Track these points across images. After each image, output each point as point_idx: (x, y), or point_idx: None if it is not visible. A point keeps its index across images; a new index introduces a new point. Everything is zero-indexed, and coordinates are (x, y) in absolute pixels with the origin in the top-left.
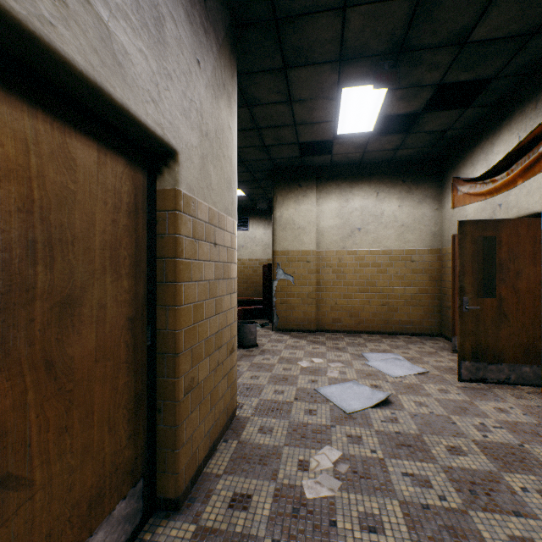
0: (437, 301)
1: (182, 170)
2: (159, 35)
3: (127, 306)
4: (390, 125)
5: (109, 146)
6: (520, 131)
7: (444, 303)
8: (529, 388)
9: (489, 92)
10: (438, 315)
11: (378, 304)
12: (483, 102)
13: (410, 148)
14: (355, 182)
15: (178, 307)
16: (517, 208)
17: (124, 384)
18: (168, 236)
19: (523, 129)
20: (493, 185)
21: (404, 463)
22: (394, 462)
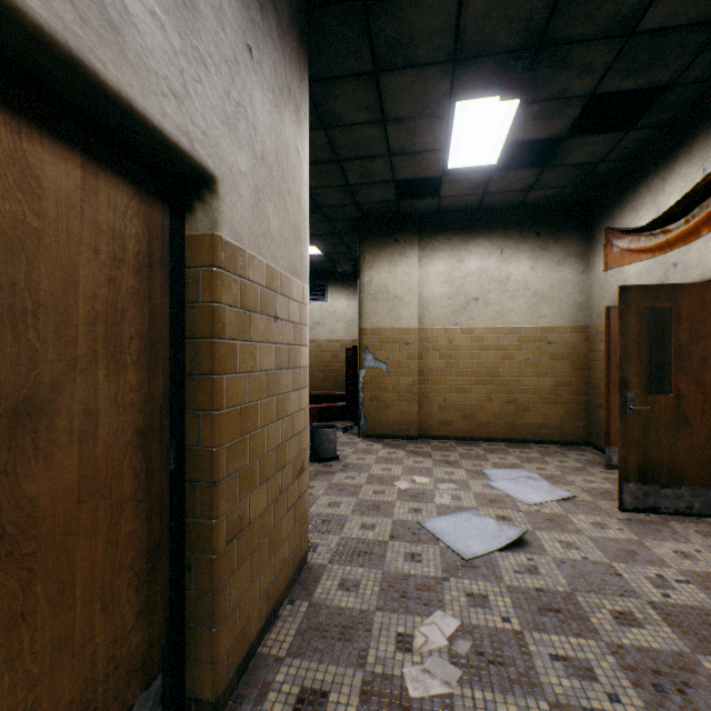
0: (583, 398)
1: (223, 206)
2: None
3: (135, 412)
4: (520, 157)
5: (103, 162)
6: (705, 161)
7: (593, 400)
8: None
9: (662, 107)
10: (584, 416)
11: (503, 401)
12: (651, 121)
13: (547, 188)
14: (471, 235)
15: (217, 412)
16: (701, 269)
17: (130, 532)
18: (201, 305)
19: (710, 158)
20: (665, 238)
21: (552, 639)
22: (537, 638)
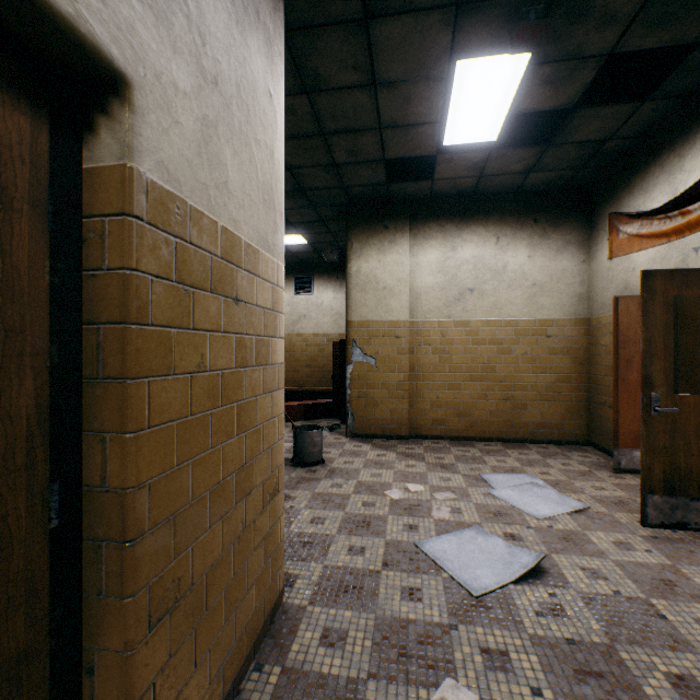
0: (584, 395)
1: (143, 127)
2: None
3: None
4: (520, 136)
5: None
6: None
7: (595, 397)
8: None
9: (685, 72)
10: (585, 414)
11: (499, 398)
12: (671, 89)
13: (548, 170)
14: (465, 222)
15: (131, 436)
16: None
17: None
18: (107, 273)
19: None
20: (684, 219)
21: None
22: None
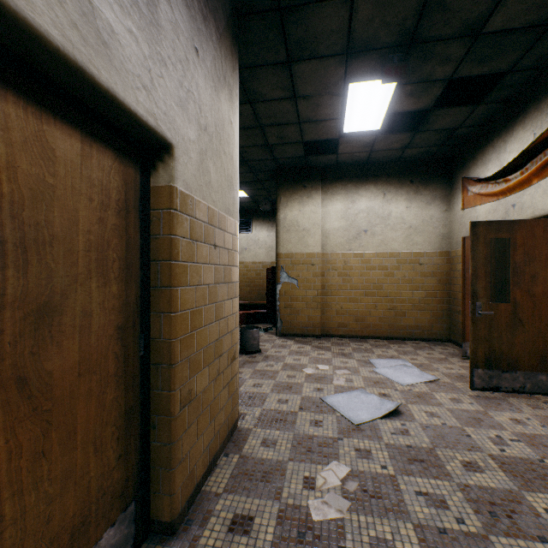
0: (446, 306)
1: (178, 165)
2: (152, 17)
3: (116, 313)
4: (398, 123)
5: (95, 136)
6: (535, 128)
7: (453, 307)
8: (545, 397)
9: (503, 88)
10: (447, 320)
11: (385, 308)
12: (495, 98)
13: (418, 147)
14: (361, 182)
15: (173, 314)
16: (532, 209)
17: (113, 399)
18: (162, 237)
19: (539, 126)
20: (506, 185)
21: (417, 481)
22: (406, 480)
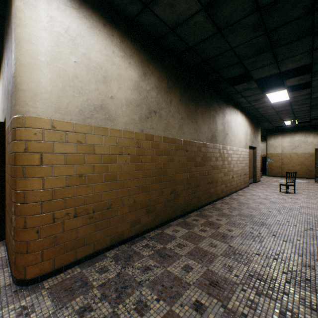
0: None
1: (256, 149)
2: (255, 138)
3: (252, 162)
4: None
5: (252, 149)
6: None
7: None
8: None
9: None
10: None
11: (305, 169)
12: None
13: (314, 123)
14: (296, 132)
15: (256, 162)
16: None
17: (252, 168)
18: (255, 155)
19: None
20: None
21: None
22: None
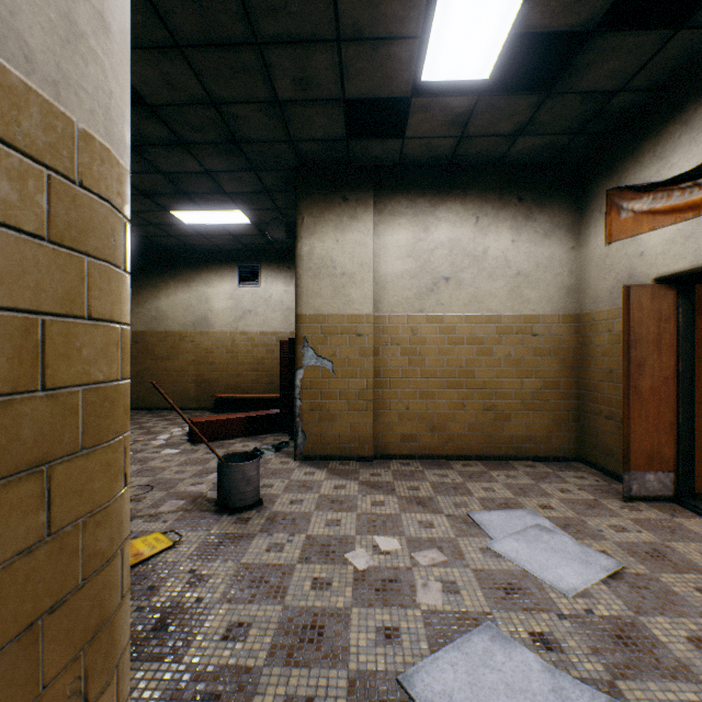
0: (573, 402)
1: None
2: None
3: None
4: (510, 87)
5: None
6: None
7: (586, 406)
8: None
9: None
10: (575, 425)
11: (479, 408)
12: None
13: (540, 134)
14: (440, 197)
15: None
16: None
17: None
18: None
19: None
20: None
21: None
22: None
